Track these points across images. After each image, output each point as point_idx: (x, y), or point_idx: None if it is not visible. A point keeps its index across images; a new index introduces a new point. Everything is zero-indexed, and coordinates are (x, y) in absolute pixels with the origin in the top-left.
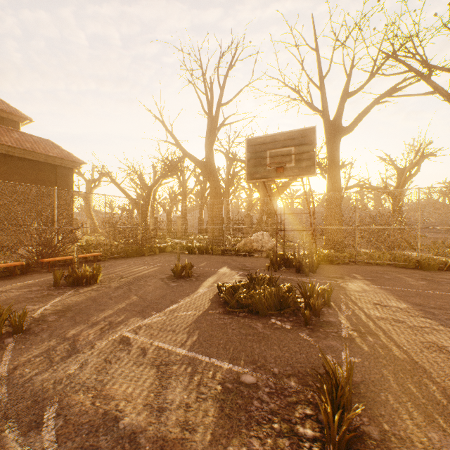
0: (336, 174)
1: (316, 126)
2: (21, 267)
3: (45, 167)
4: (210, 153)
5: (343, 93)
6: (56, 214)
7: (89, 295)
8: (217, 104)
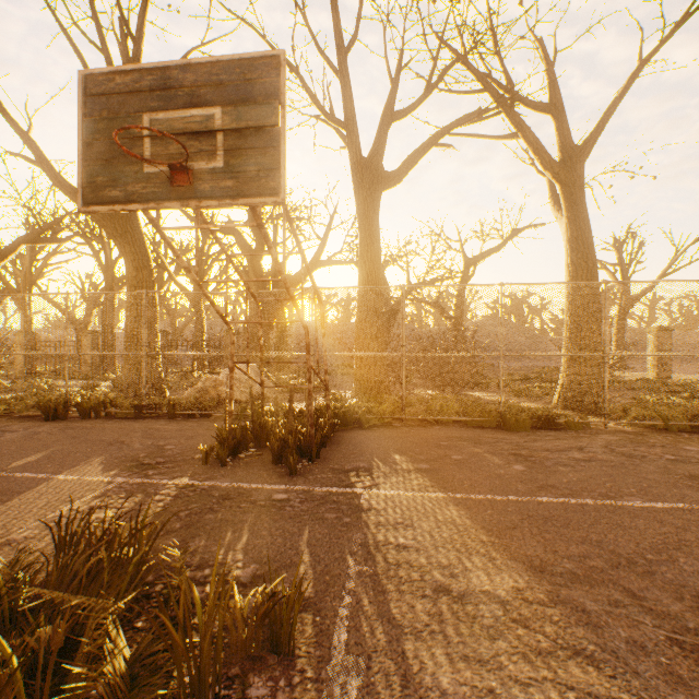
0: (374, 255)
1: (283, 50)
2: None
3: None
4: None
5: (386, 110)
6: None
7: None
8: None
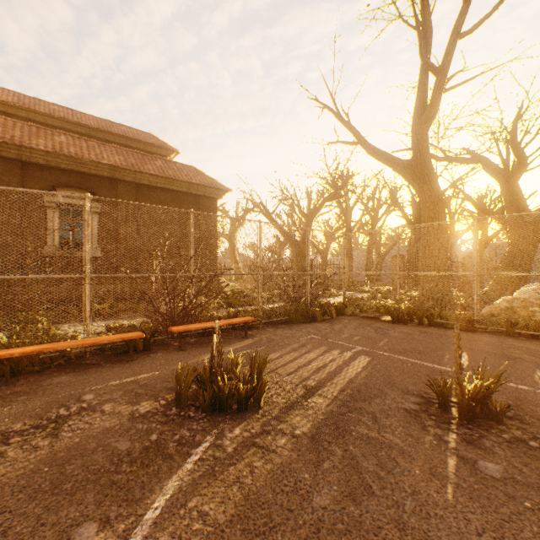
0: None
1: None
2: (143, 339)
3: (187, 199)
4: (422, 142)
5: None
6: (192, 252)
7: (249, 486)
8: (451, 36)
